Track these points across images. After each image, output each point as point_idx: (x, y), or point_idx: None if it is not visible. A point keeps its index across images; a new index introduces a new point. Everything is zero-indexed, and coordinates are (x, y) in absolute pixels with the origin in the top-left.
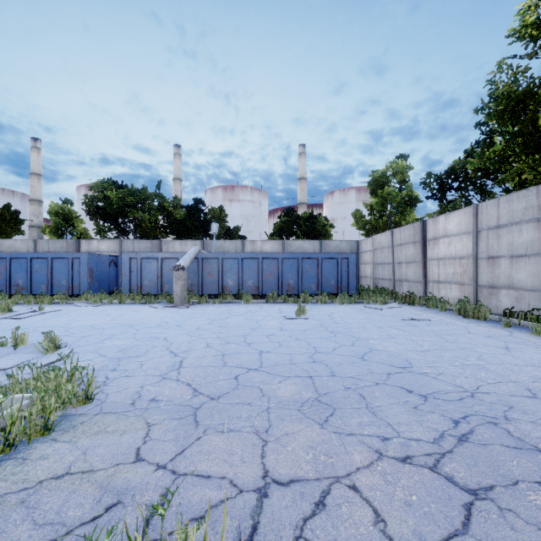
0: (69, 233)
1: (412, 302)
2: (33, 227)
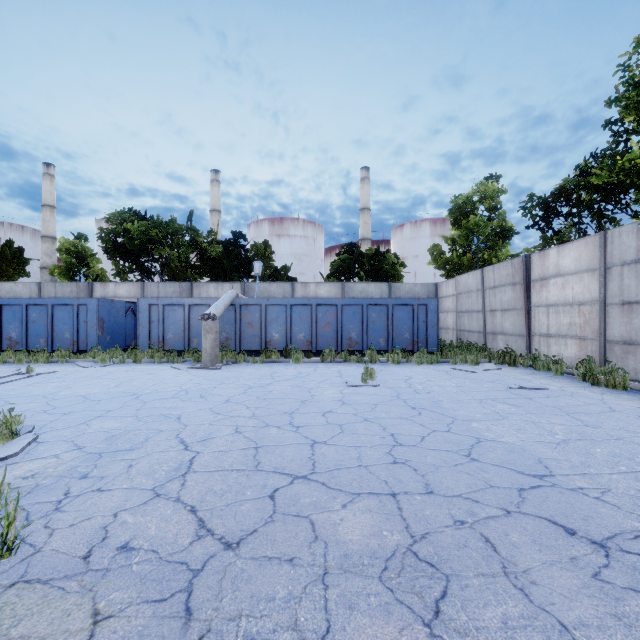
0: (83, 275)
1: (513, 362)
2: (45, 269)
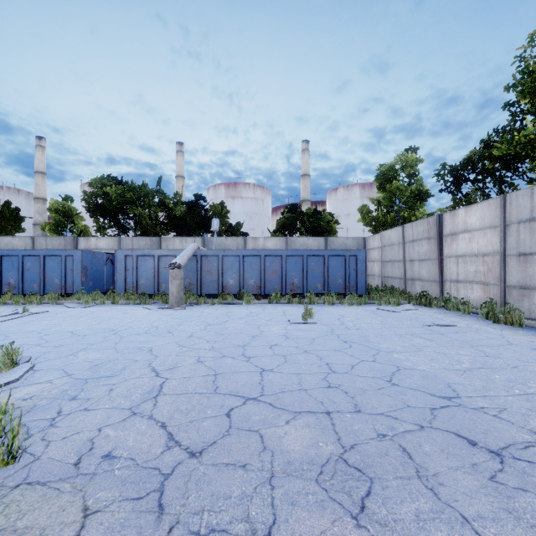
0: (69, 231)
1: (428, 303)
2: (37, 225)
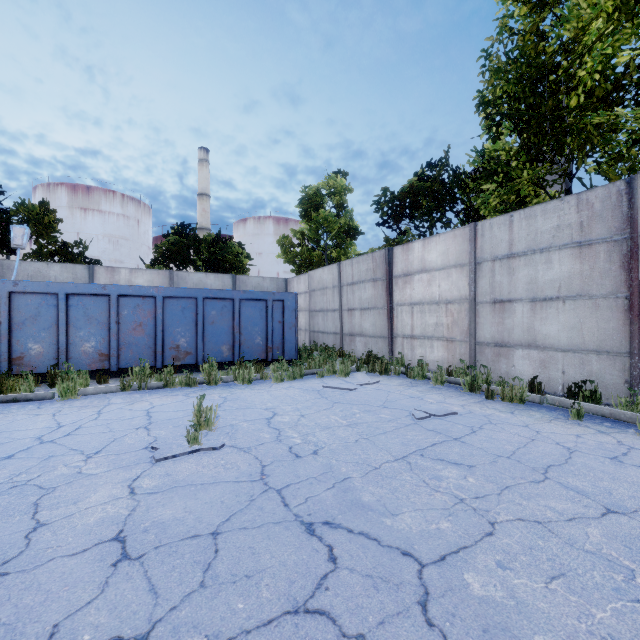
0: None
1: (384, 369)
2: None
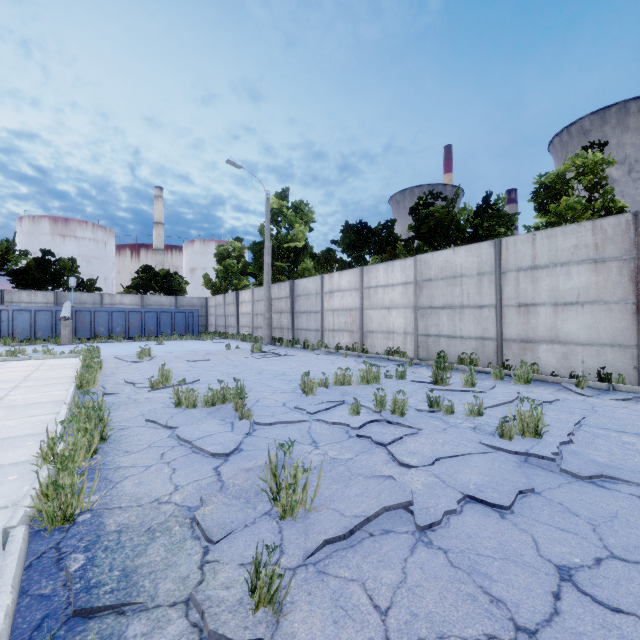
0: None
1: (227, 337)
2: None
